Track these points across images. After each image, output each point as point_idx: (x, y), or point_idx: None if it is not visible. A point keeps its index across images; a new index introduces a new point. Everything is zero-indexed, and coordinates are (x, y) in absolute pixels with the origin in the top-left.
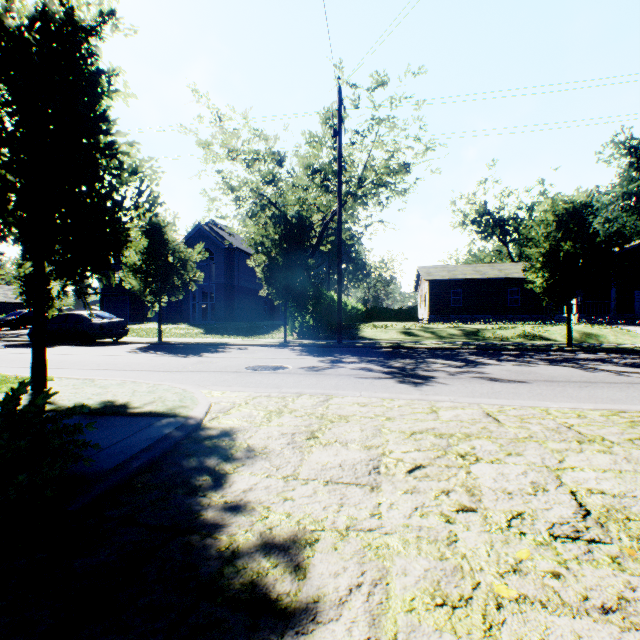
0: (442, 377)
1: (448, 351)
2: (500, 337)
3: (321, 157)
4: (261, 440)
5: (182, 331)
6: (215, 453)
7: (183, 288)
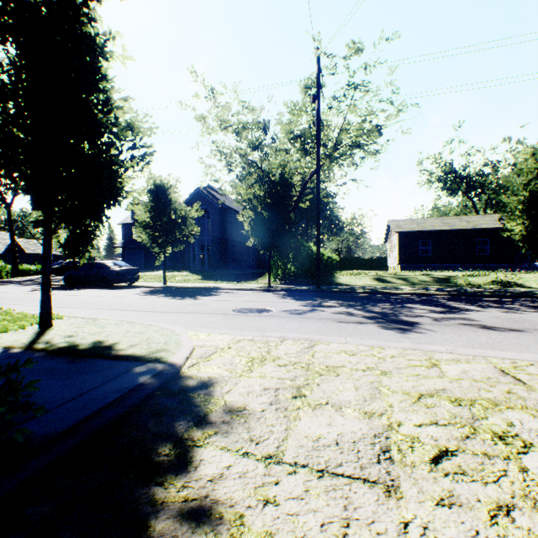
0: (428, 323)
1: (424, 297)
2: (472, 284)
3: (301, 124)
4: (240, 396)
5: (184, 277)
6: (186, 412)
7: (183, 241)
